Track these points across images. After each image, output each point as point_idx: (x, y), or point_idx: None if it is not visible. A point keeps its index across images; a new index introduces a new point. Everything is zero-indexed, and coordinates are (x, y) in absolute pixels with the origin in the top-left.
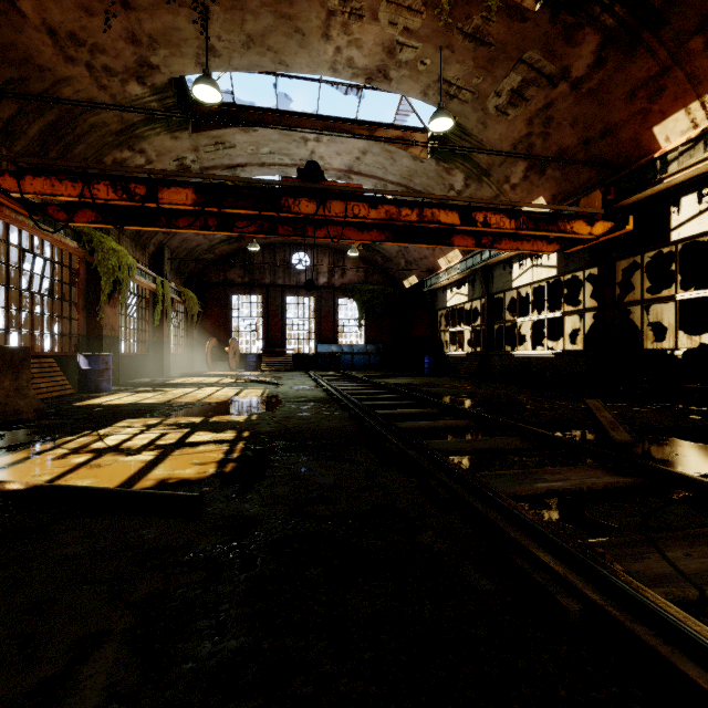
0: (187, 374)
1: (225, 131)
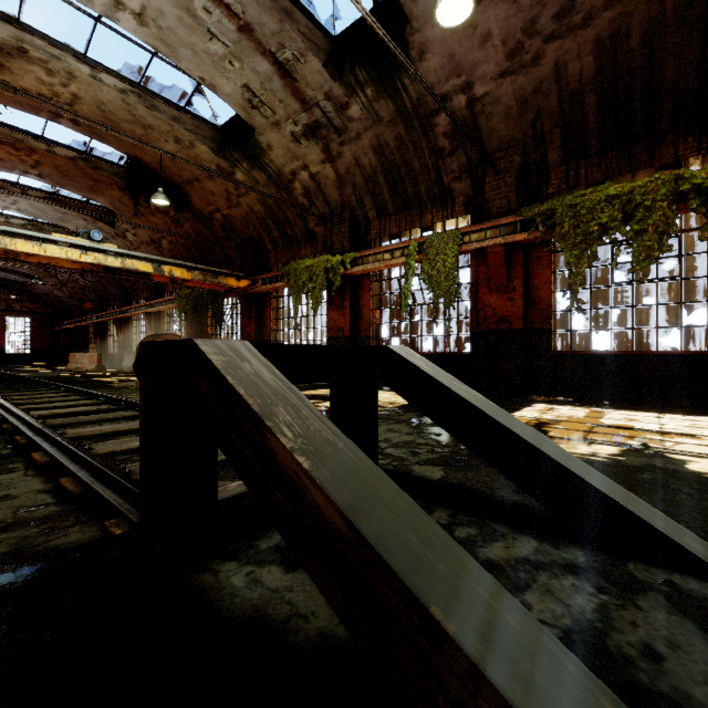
0: (551, 400)
1: (233, 106)
